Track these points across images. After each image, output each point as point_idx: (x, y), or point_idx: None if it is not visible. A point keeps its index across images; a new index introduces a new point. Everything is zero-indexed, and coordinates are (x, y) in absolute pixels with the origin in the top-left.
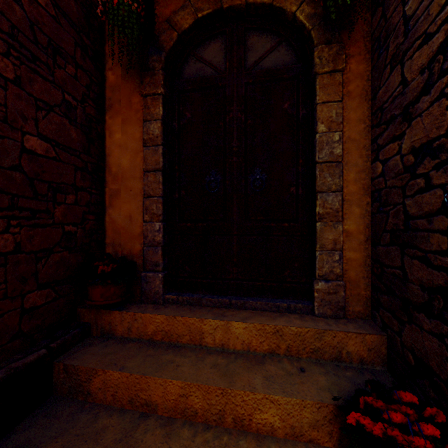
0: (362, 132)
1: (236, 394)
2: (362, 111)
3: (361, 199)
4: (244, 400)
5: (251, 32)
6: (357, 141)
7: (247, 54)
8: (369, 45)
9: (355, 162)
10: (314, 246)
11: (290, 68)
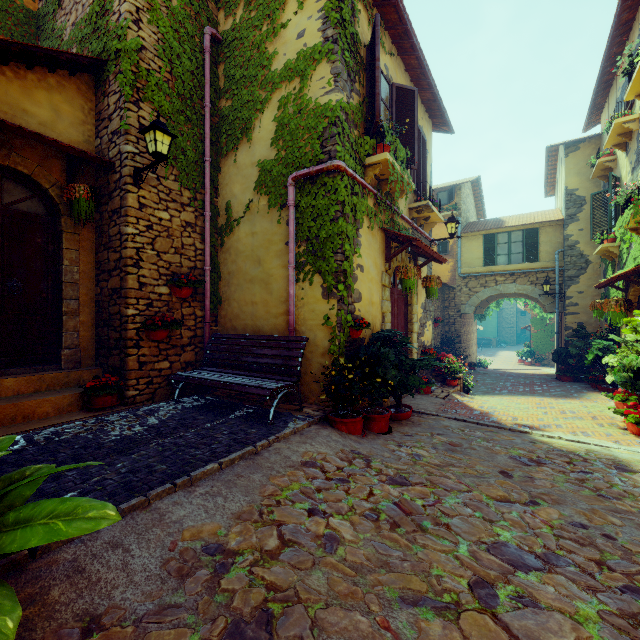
0: (91, 269)
1: (25, 404)
2: (91, 258)
3: (90, 304)
4: (30, 405)
5: (8, 180)
6: (88, 273)
7: (4, 194)
8: (94, 225)
9: (87, 285)
10: (61, 330)
11: (42, 218)
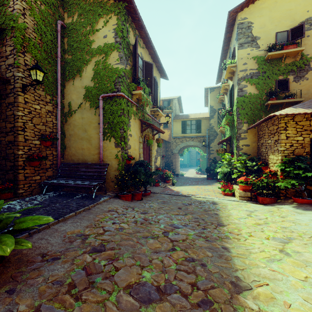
0: None
1: None
2: None
3: None
4: None
5: None
6: None
7: None
8: None
9: None
10: None
11: None
